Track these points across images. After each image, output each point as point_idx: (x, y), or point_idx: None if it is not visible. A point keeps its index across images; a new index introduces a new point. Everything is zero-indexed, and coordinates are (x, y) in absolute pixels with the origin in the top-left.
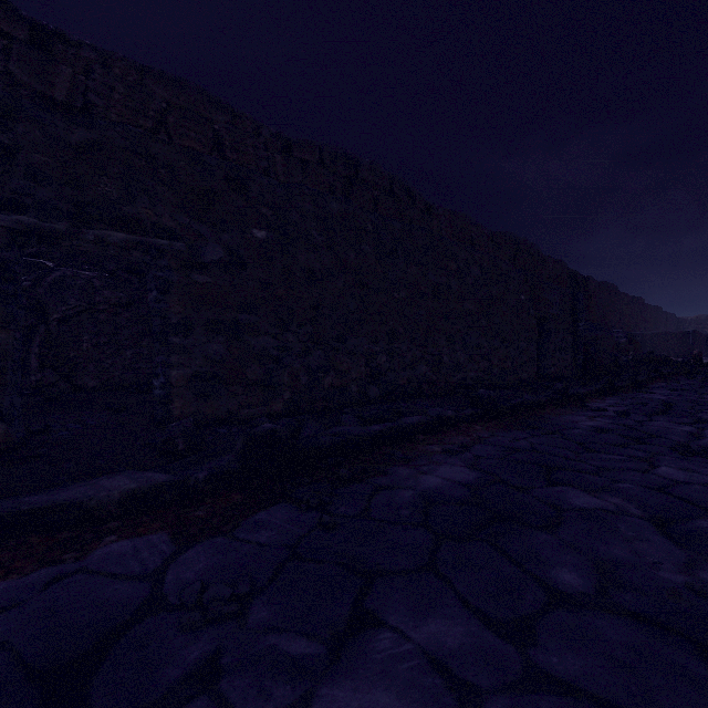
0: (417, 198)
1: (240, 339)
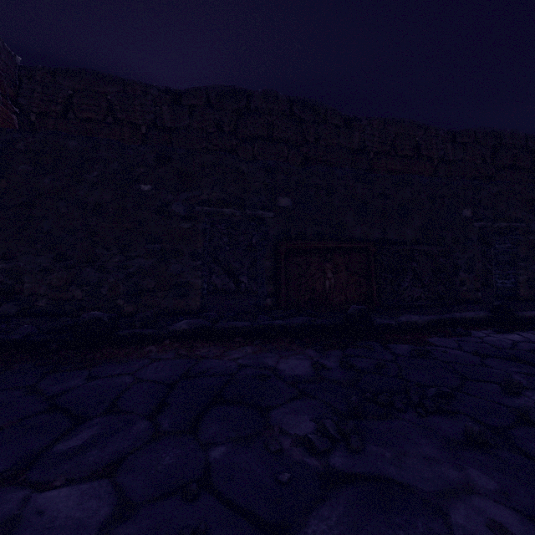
0: None
1: None
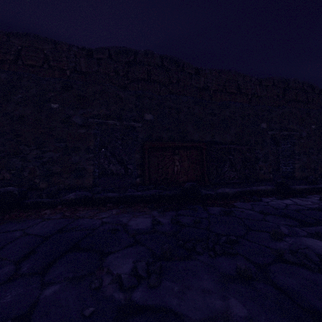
0: (315, 88)
1: (309, 156)
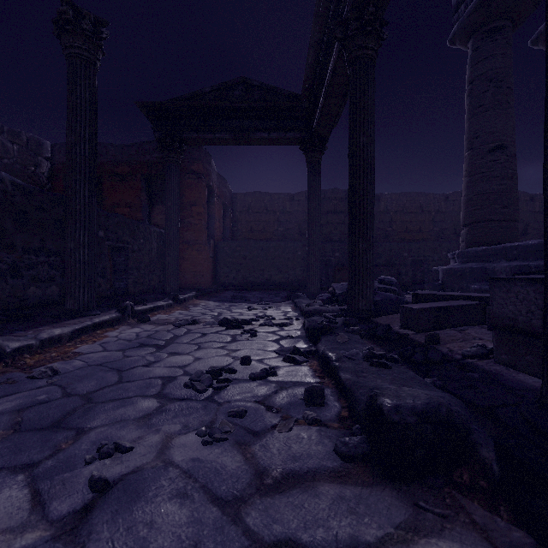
0: (521, 195)
1: None
